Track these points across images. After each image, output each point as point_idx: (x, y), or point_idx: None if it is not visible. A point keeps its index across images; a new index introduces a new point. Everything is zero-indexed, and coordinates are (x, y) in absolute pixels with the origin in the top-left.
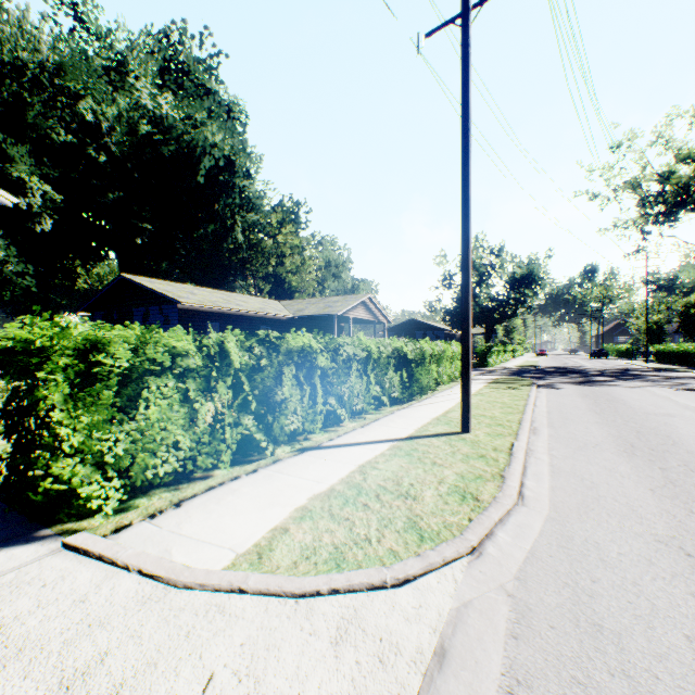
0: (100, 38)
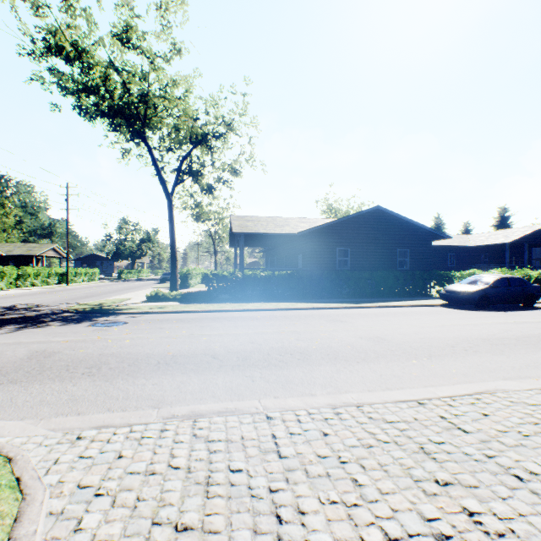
0: None
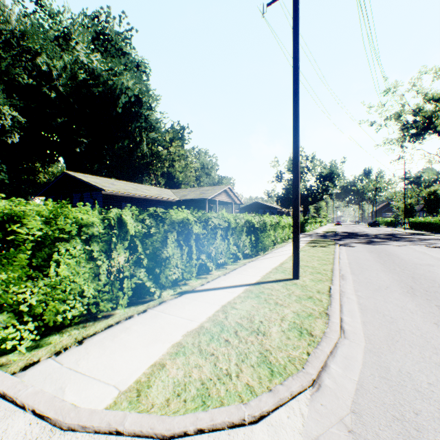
0: (53, 17)
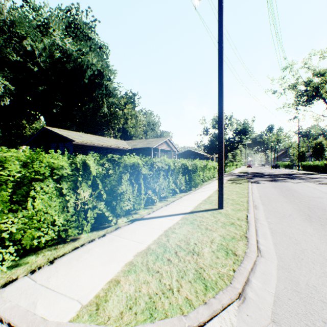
0: (35, 10)
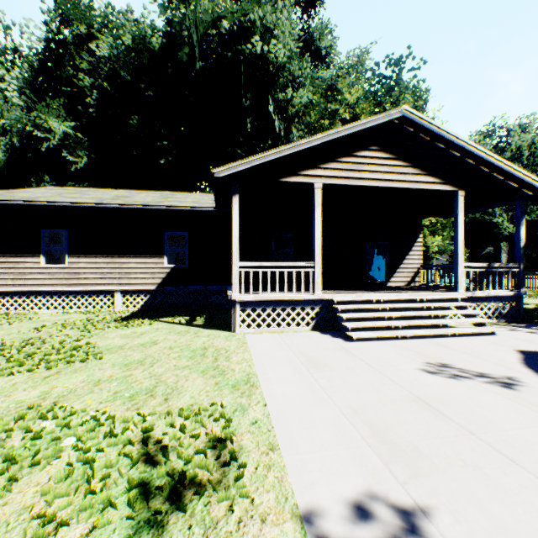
0: None
